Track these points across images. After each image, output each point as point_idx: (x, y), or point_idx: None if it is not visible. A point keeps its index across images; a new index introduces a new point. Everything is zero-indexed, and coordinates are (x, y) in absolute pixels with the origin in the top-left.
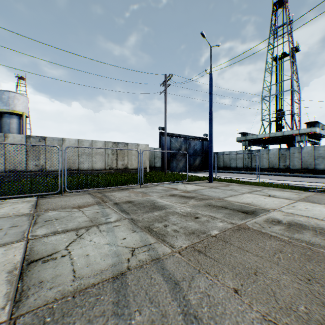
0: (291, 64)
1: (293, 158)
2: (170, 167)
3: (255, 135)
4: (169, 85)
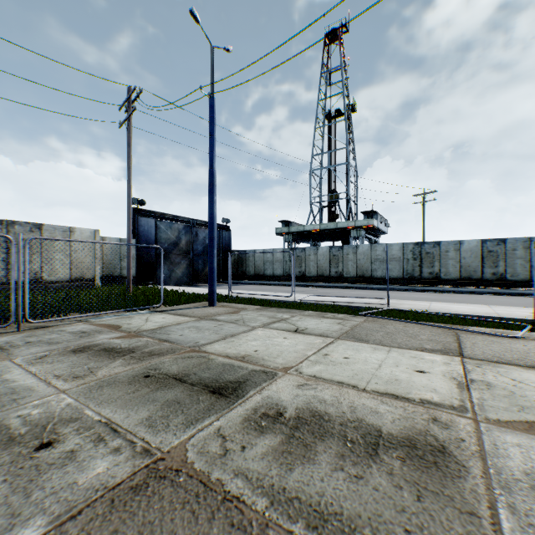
0: (347, 127)
1: (347, 261)
2: (157, 277)
3: (301, 226)
4: (134, 108)
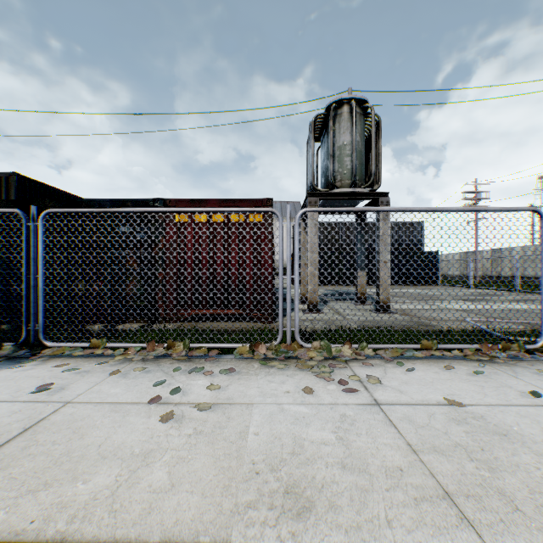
0: None
1: None
2: None
3: None
4: None
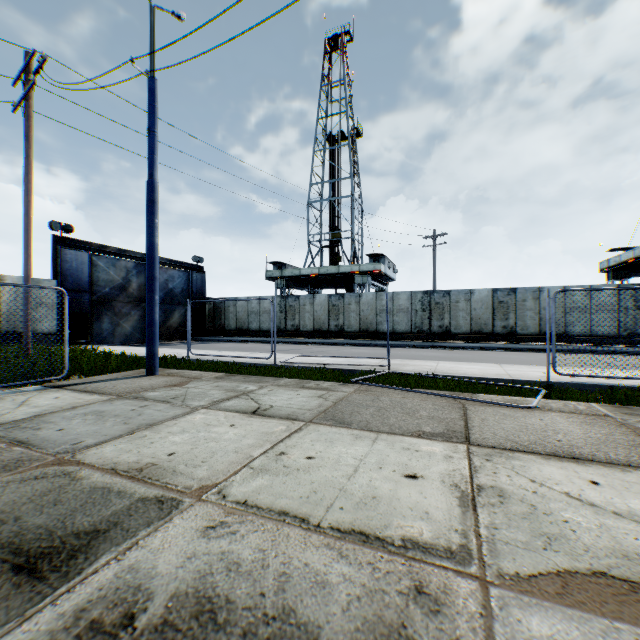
0: (351, 154)
1: (349, 312)
2: (94, 333)
3: (297, 270)
4: (33, 82)
